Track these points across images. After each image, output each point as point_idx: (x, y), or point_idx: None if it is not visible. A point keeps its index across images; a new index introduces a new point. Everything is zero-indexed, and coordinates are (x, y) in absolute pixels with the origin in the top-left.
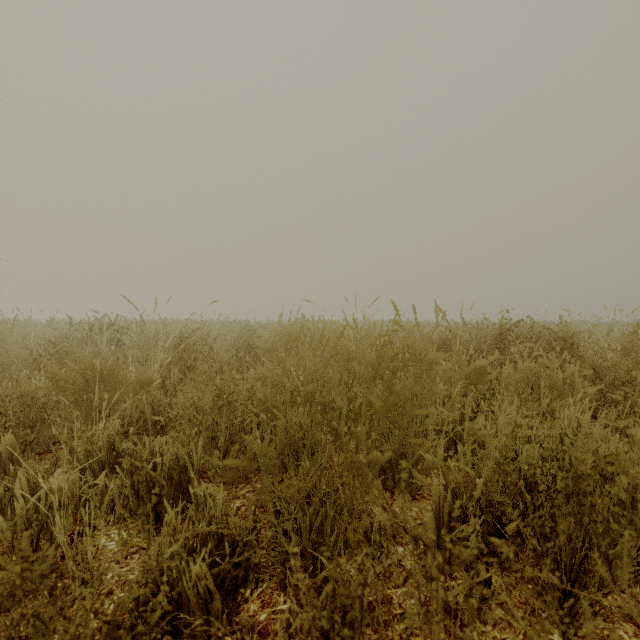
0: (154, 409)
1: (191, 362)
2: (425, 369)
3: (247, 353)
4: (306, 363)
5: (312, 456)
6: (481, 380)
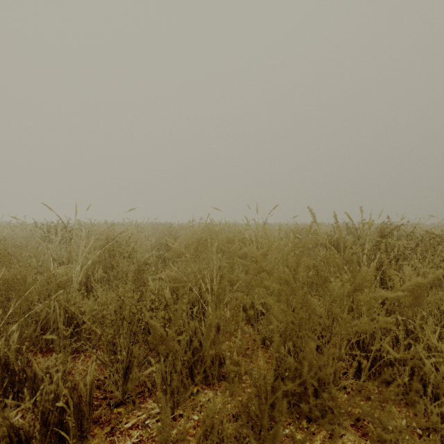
0: (67, 312)
1: (112, 262)
2: (355, 290)
3: (166, 251)
4: (213, 267)
5: (219, 366)
6: (420, 302)
